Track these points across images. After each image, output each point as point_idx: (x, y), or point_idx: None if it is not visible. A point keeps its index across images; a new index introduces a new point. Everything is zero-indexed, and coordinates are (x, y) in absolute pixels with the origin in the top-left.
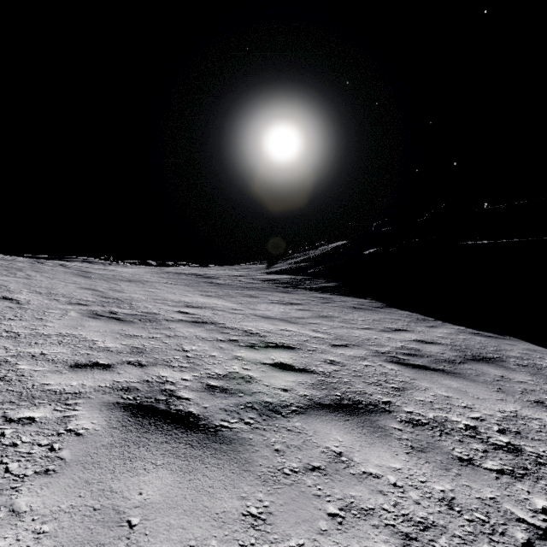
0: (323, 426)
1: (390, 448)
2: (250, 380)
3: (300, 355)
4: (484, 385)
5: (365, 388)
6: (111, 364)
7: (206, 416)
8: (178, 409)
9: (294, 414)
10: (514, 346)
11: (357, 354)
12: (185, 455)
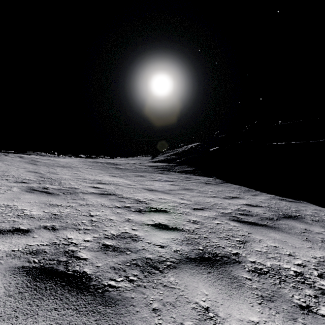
0: (192, 279)
1: (245, 299)
2: (136, 239)
3: (172, 216)
4: (296, 236)
5: (219, 242)
6: (30, 229)
7: (97, 276)
8: (74, 270)
9: (169, 269)
10: (306, 207)
11: (210, 215)
12: (70, 324)
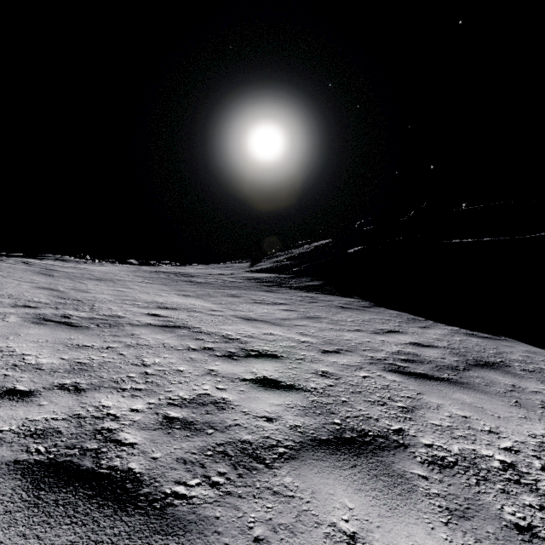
0: (323, 479)
1: (420, 515)
2: (225, 406)
3: (287, 365)
4: (498, 398)
5: (368, 410)
6: (34, 390)
7: (153, 477)
8: (111, 467)
9: (282, 462)
10: (512, 348)
11: (352, 362)
12: None
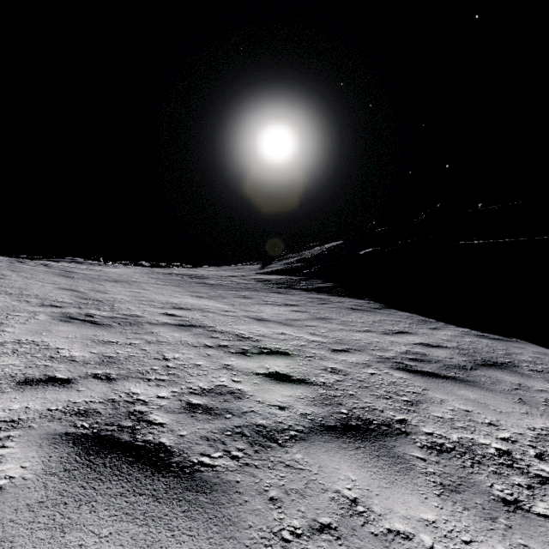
0: (330, 457)
1: (415, 488)
2: (240, 396)
3: (297, 362)
4: (502, 396)
5: (374, 402)
6: (71, 378)
7: (181, 449)
8: (145, 440)
9: (293, 442)
10: (523, 349)
11: (360, 360)
12: (144, 515)
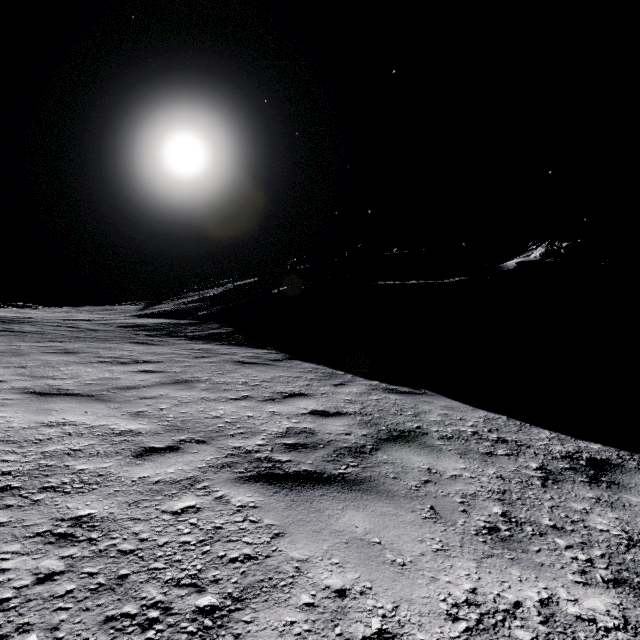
0: None
1: None
2: None
3: None
4: (408, 506)
5: None
6: None
7: None
8: None
9: None
10: (431, 404)
11: (185, 470)
12: None
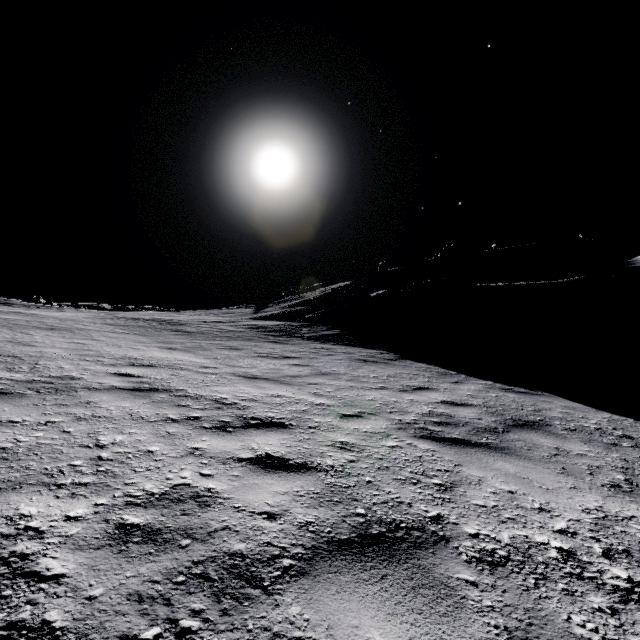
0: (344, 604)
1: None
2: (210, 501)
3: (297, 437)
4: (543, 465)
5: (399, 492)
6: None
7: (83, 633)
8: (13, 623)
9: (287, 581)
10: (551, 404)
11: (376, 428)
12: None
